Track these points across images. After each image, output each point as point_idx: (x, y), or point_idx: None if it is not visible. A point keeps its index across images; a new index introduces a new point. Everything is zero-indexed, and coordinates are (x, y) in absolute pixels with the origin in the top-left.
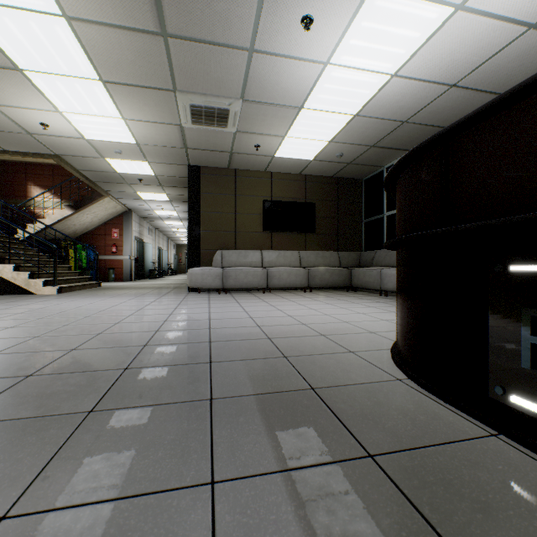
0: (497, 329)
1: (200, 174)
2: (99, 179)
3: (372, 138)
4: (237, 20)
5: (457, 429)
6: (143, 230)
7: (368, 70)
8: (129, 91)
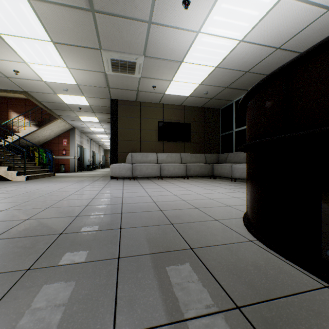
0: (328, 208)
1: (118, 105)
2: (54, 108)
3: (226, 82)
4: (140, 1)
5: (299, 281)
6: (83, 140)
7: (225, 37)
8: (71, 49)
